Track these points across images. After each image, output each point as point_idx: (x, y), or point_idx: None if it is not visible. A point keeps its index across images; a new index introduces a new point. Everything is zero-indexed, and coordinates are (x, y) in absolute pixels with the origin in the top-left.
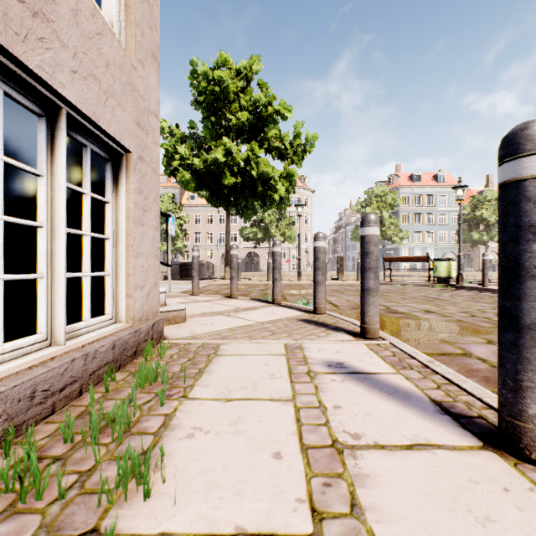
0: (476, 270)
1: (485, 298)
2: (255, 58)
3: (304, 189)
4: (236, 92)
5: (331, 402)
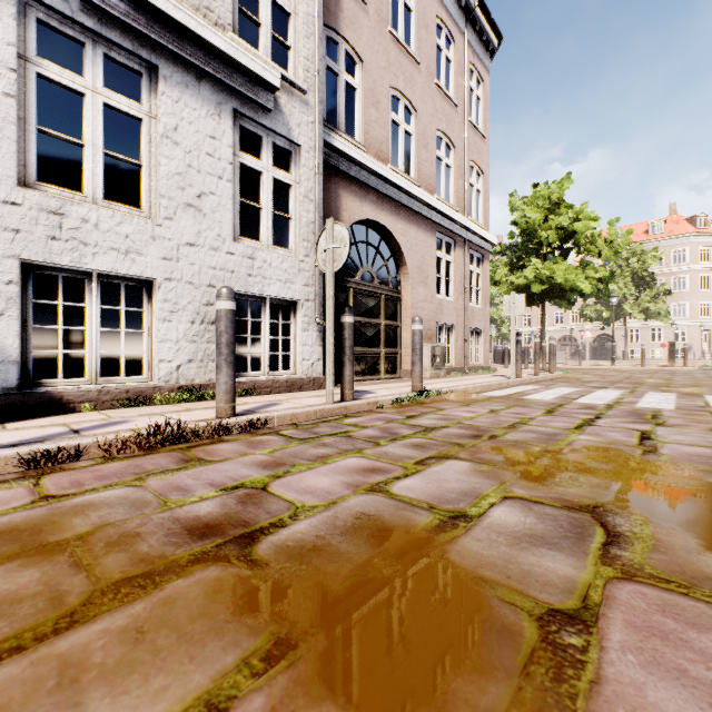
0: None
1: None
2: (564, 181)
3: (698, 236)
4: (545, 216)
5: None
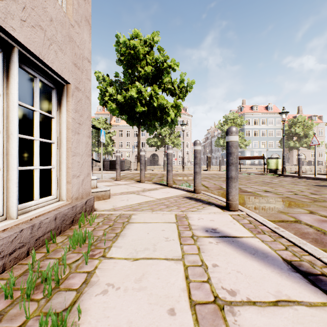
0: (291, 165)
1: (301, 182)
2: (156, 33)
3: (186, 115)
4: (144, 54)
5: (210, 261)
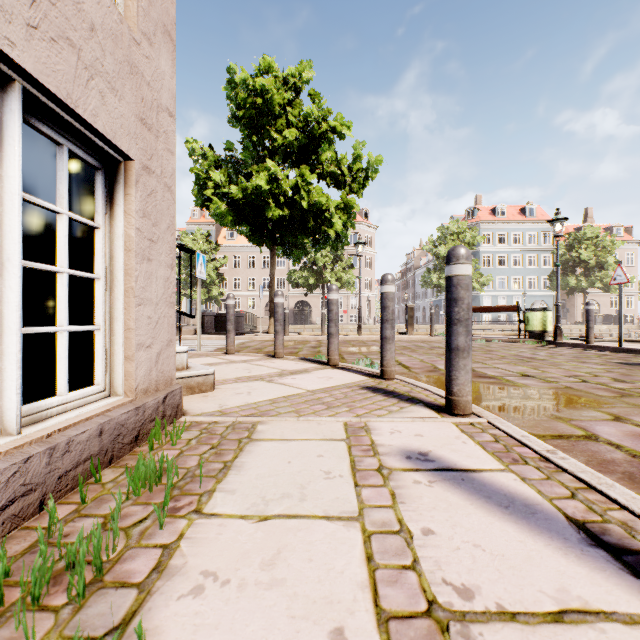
0: (572, 323)
1: (593, 358)
2: (306, 63)
3: (365, 225)
4: (283, 105)
5: (417, 522)
